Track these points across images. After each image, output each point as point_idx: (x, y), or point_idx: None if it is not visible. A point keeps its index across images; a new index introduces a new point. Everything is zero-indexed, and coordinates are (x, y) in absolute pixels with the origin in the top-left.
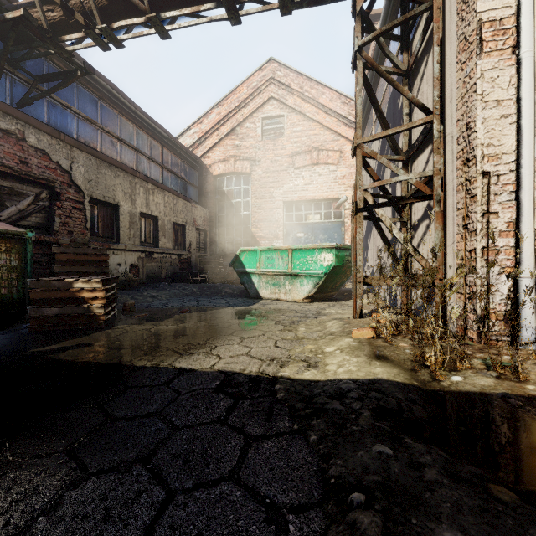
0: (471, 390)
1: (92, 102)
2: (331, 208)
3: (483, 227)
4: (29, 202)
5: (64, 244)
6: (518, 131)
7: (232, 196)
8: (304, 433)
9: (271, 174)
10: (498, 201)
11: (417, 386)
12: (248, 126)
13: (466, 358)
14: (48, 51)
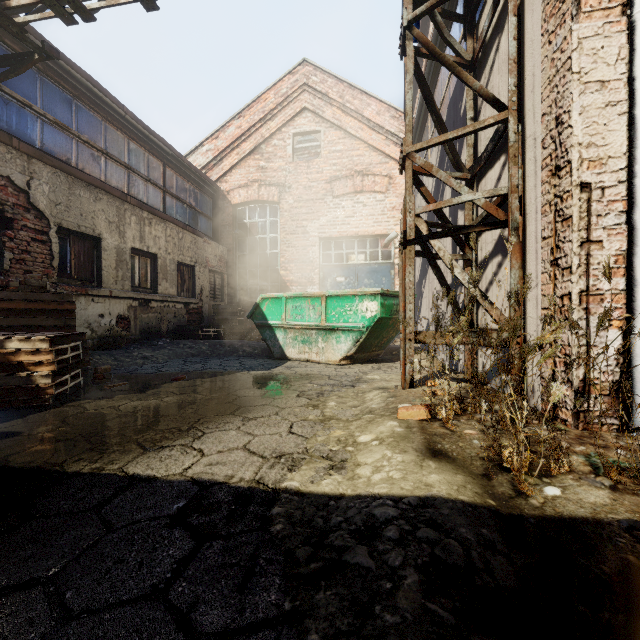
0: (577, 514)
1: (64, 101)
2: (378, 246)
3: (581, 262)
4: None
5: (10, 288)
6: (631, 124)
7: (256, 230)
8: (299, 622)
9: (305, 204)
10: (603, 225)
11: (494, 509)
12: (276, 143)
13: (563, 457)
14: None
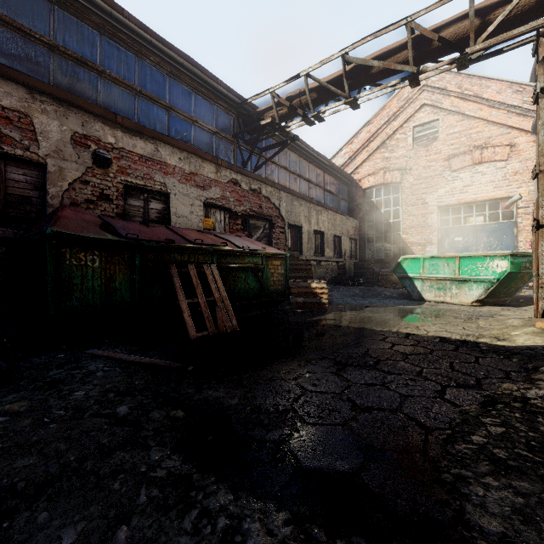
0: None
1: (285, 154)
2: (498, 208)
3: None
4: (261, 231)
5: None
6: None
7: (381, 205)
8: (508, 359)
9: (424, 180)
10: None
11: None
12: (398, 137)
13: None
14: (274, 134)
